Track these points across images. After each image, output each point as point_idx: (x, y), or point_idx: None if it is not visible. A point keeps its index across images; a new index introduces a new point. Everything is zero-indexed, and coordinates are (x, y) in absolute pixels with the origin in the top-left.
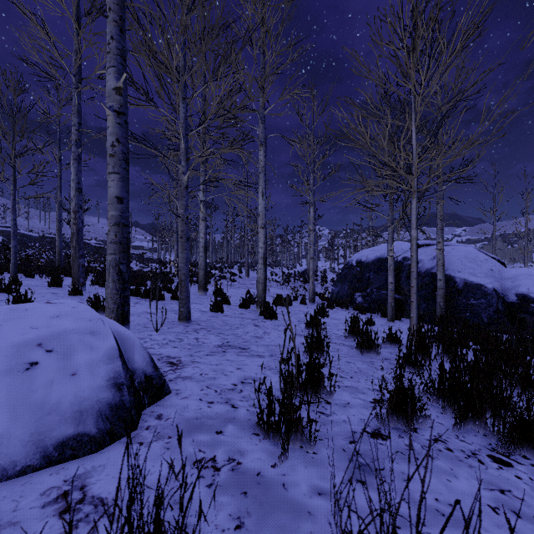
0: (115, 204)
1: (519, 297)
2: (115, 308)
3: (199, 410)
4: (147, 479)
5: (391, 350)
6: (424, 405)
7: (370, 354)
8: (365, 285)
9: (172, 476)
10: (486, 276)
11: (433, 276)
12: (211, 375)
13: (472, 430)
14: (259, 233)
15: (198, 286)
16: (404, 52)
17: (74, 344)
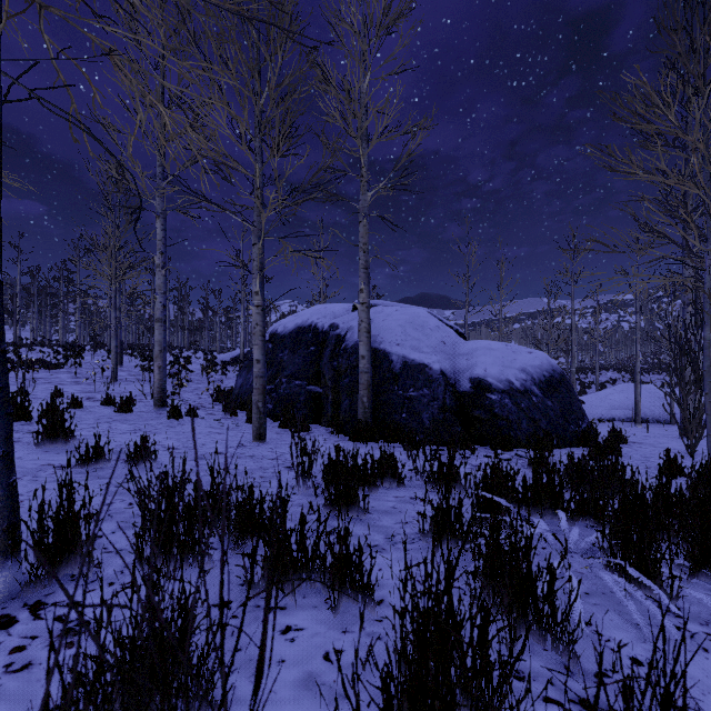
0: None
1: (474, 383)
2: None
3: None
4: None
5: None
6: None
7: None
8: (275, 373)
9: None
10: (434, 351)
11: None
12: None
13: None
14: None
15: None
16: None
17: None
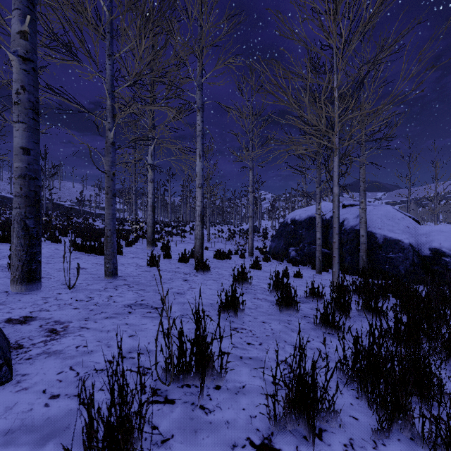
0: (20, 155)
1: (432, 251)
2: (20, 265)
3: (26, 412)
4: None
5: (313, 305)
6: (332, 397)
7: (289, 311)
8: (298, 241)
9: None
10: (403, 232)
11: (357, 232)
12: (89, 348)
13: (395, 430)
14: (196, 192)
15: (147, 242)
16: (326, 14)
17: None
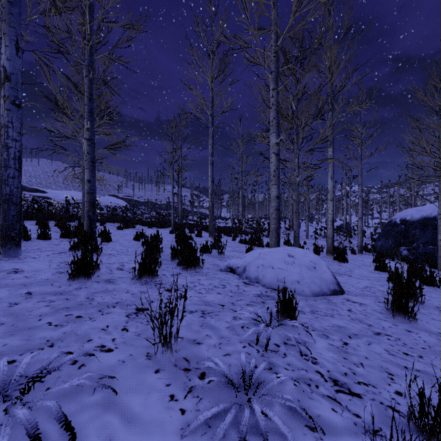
0: (275, 199)
1: None
2: None
3: (360, 292)
4: (367, 302)
5: None
6: None
7: (432, 285)
8: (411, 241)
9: (374, 303)
10: None
11: None
12: (349, 283)
13: None
14: (328, 204)
15: None
16: None
17: (318, 262)
